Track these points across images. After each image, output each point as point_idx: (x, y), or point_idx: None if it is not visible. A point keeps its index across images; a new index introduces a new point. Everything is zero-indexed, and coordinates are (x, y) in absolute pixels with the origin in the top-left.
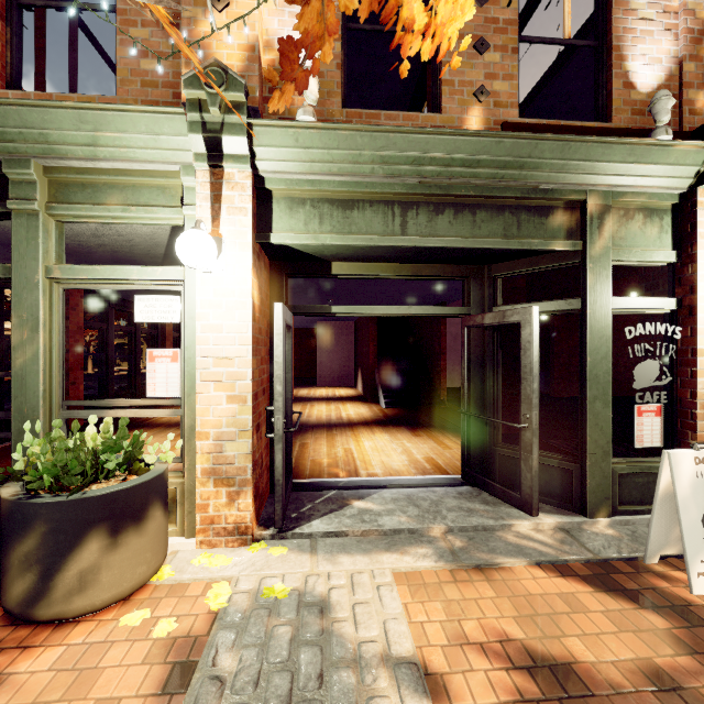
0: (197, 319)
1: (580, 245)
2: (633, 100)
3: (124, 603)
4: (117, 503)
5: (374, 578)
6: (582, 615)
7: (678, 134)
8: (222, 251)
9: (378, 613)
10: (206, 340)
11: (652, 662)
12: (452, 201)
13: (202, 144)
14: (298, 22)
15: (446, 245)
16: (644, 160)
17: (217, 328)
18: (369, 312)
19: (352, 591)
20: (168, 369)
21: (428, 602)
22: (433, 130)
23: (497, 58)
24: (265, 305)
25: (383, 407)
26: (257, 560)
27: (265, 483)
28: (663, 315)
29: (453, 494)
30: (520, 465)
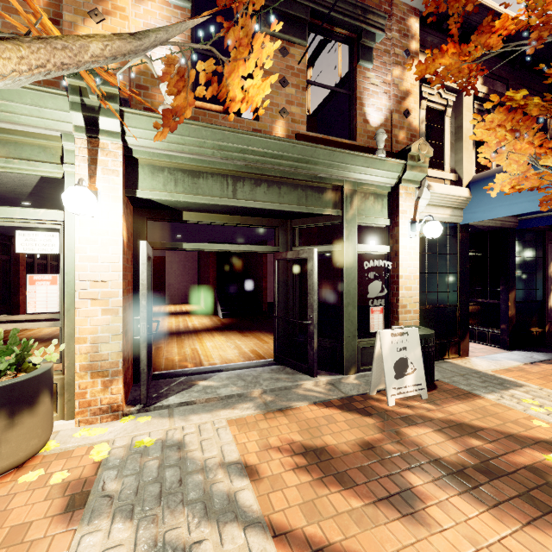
0: (76, 252)
1: (340, 212)
2: (368, 130)
3: (18, 470)
4: (14, 392)
5: (214, 425)
6: (334, 425)
7: (390, 153)
8: (98, 201)
9: (217, 443)
10: (84, 268)
11: (364, 440)
12: (266, 179)
13: (82, 120)
14: (174, 102)
15: (262, 207)
16: (372, 166)
17: (93, 258)
18: (210, 249)
19: (200, 434)
20: (48, 290)
21: (249, 432)
22: (253, 133)
23: (293, 92)
24: (130, 241)
25: (221, 318)
26: (128, 427)
27: (130, 375)
28: (384, 255)
29: (268, 370)
30: (307, 347)
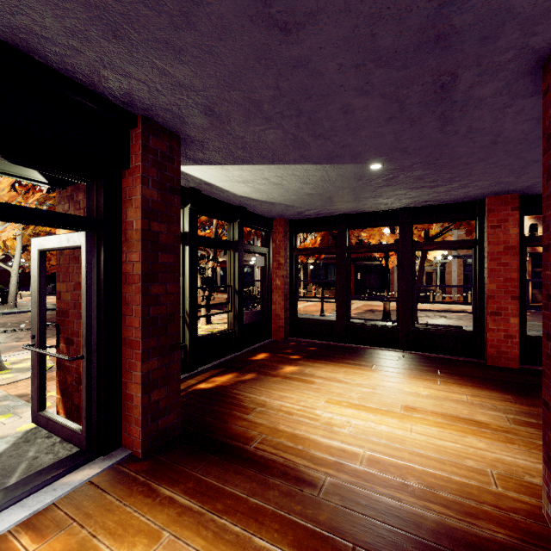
0: None
1: None
2: None
3: None
4: None
5: None
6: None
7: None
8: None
9: None
10: None
11: None
12: None
13: None
14: None
15: None
16: None
17: None
18: None
19: None
20: None
21: None
22: None
23: None
24: None
25: None
26: None
27: None
28: None
29: None
30: None
